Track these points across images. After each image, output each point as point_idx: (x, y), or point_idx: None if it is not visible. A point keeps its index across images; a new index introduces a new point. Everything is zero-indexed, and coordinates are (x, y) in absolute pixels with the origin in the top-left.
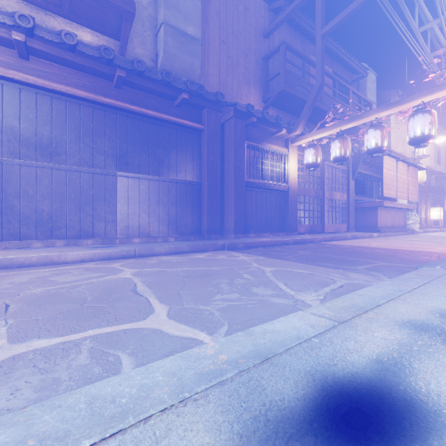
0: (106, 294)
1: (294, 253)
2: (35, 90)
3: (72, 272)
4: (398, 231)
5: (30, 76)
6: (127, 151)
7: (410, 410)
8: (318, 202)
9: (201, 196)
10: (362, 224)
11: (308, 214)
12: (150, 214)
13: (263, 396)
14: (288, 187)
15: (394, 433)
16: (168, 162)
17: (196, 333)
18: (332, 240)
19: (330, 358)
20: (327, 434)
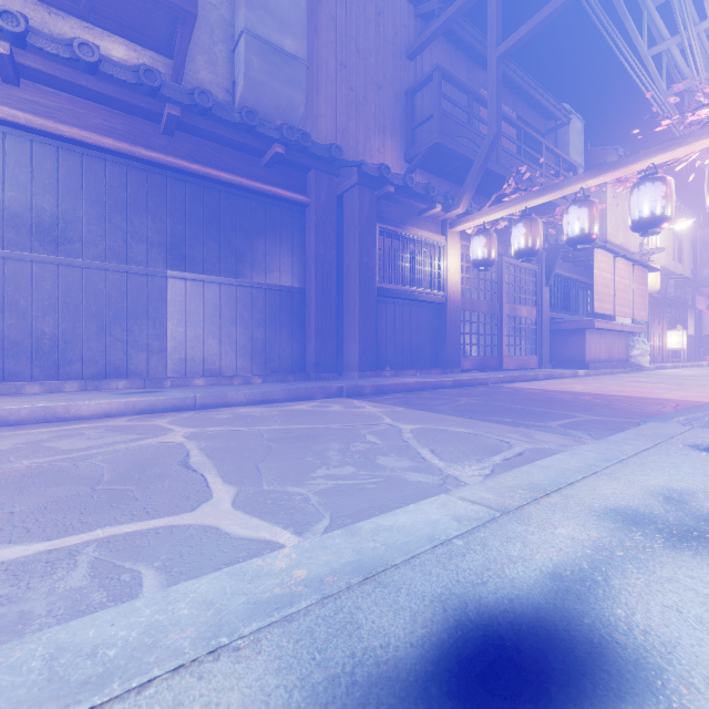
0: (137, 469)
1: (452, 401)
2: (30, 135)
3: (87, 434)
4: (617, 367)
5: (20, 112)
6: (183, 237)
7: (597, 659)
8: (492, 321)
9: (306, 310)
10: (561, 356)
11: (477, 341)
12: (223, 339)
13: (353, 641)
14: (445, 296)
15: (564, 702)
16: (251, 255)
17: (276, 532)
18: (514, 380)
19: (478, 572)
20: (450, 706)
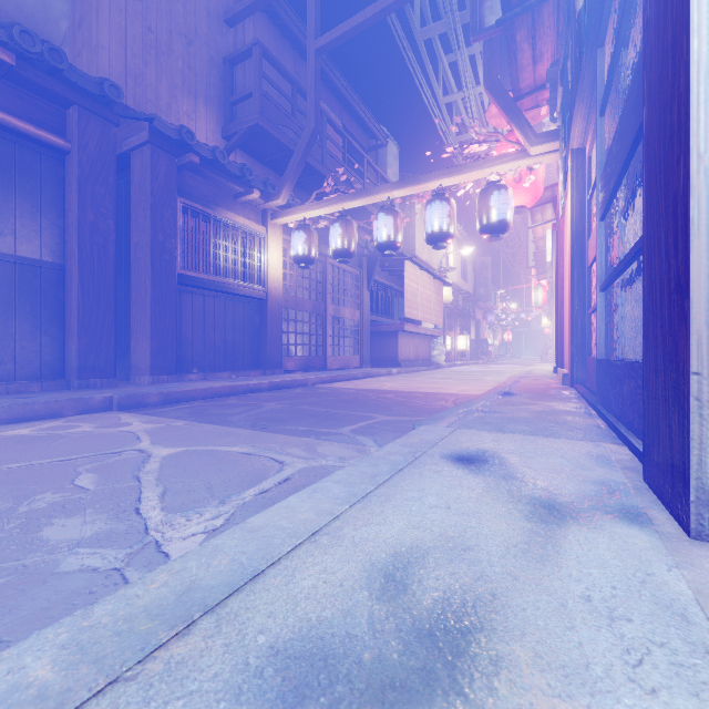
0: None
1: (256, 408)
2: None
3: None
4: (422, 365)
5: None
6: None
7: None
8: (317, 321)
9: (65, 294)
10: (379, 356)
11: (302, 340)
12: None
13: None
14: (266, 292)
15: None
16: None
17: None
18: (335, 380)
19: None
20: None
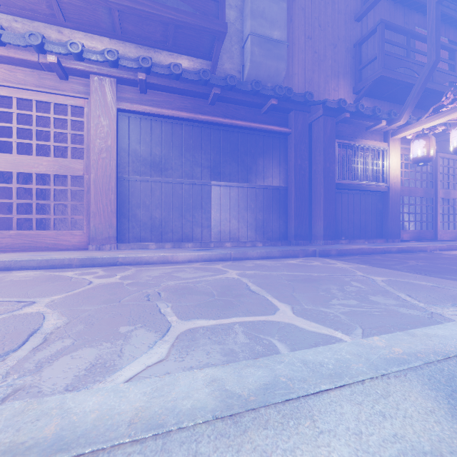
0: (227, 290)
1: (403, 263)
2: (150, 117)
3: (187, 270)
4: None
5: (147, 106)
6: (219, 162)
7: None
8: (427, 203)
9: (288, 200)
10: None
11: (414, 218)
12: (240, 220)
13: None
14: (387, 186)
15: None
16: (255, 168)
17: (331, 331)
18: (451, 249)
19: None
20: None
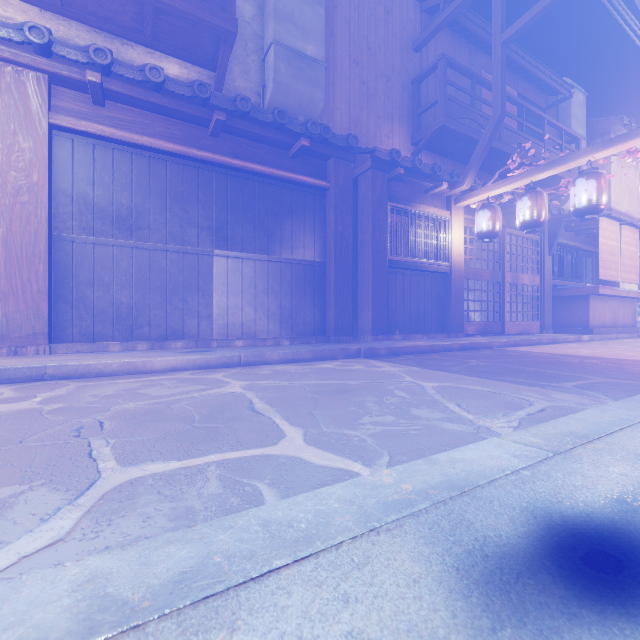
0: (217, 412)
1: (462, 363)
2: (112, 145)
3: (165, 384)
4: (622, 333)
5: (106, 127)
6: (226, 222)
7: None
8: (495, 289)
9: (326, 281)
10: (563, 322)
11: (480, 307)
12: (257, 307)
13: (472, 531)
14: (450, 267)
15: None
16: (280, 234)
17: (349, 463)
18: (518, 344)
19: (552, 494)
20: (566, 574)
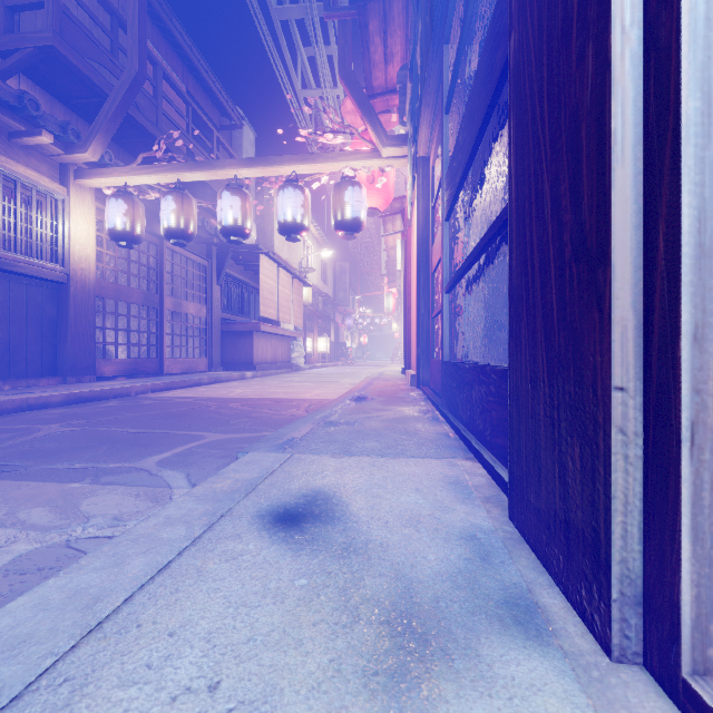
0: None
1: (19, 435)
2: None
3: None
4: (281, 368)
5: None
6: None
7: None
8: (150, 316)
9: None
10: (232, 358)
11: (126, 339)
12: None
13: None
14: (66, 273)
15: None
16: None
17: None
18: (171, 387)
19: None
20: None
